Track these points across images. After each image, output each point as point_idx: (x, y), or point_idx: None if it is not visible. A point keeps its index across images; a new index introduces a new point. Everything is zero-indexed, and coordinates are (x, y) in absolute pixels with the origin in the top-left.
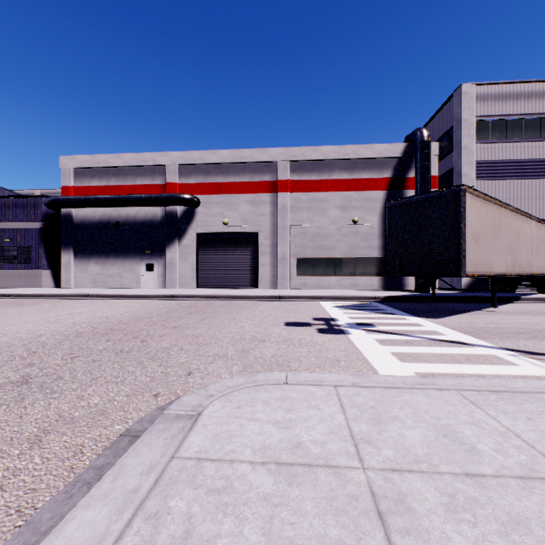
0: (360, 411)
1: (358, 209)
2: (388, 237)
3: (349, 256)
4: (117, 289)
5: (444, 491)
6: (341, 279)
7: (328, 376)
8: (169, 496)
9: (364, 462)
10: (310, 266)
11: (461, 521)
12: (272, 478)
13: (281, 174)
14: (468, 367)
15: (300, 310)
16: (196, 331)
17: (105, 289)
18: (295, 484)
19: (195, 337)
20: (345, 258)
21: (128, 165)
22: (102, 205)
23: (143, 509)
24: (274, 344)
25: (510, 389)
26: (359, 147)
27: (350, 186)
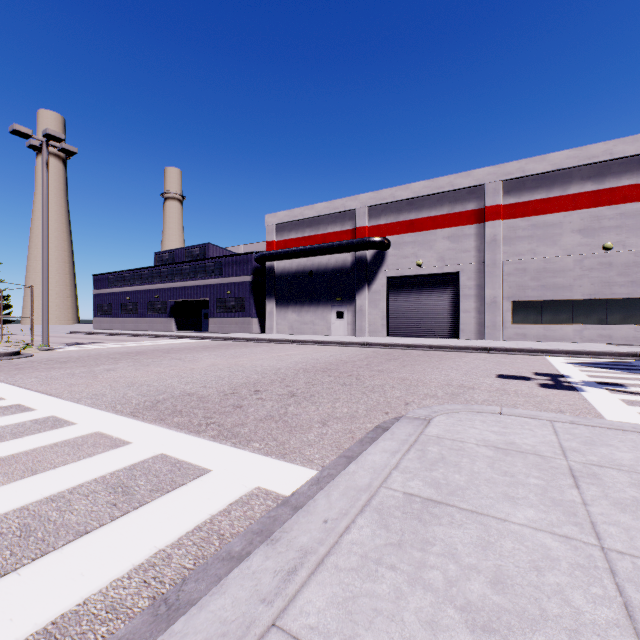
0: (573, 437)
1: (612, 230)
2: None
3: (596, 297)
4: (312, 335)
5: (635, 479)
6: (582, 329)
7: (544, 414)
8: (426, 446)
9: (567, 458)
10: (532, 312)
11: None
12: (491, 451)
13: (490, 200)
14: None
15: (516, 364)
16: (400, 375)
17: (301, 335)
18: (509, 456)
19: (402, 380)
20: (589, 300)
21: (320, 215)
22: (299, 256)
23: (413, 447)
24: (485, 392)
25: None
26: (615, 143)
27: (598, 200)
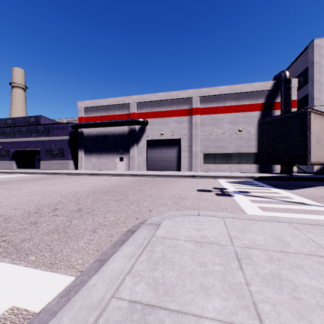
0: (234, 227)
1: (242, 123)
2: (260, 140)
3: (236, 152)
4: (105, 170)
5: (268, 255)
6: (231, 166)
7: (219, 213)
8: (154, 246)
9: (233, 244)
10: (212, 158)
11: (273, 263)
12: (193, 245)
13: (194, 105)
14: (303, 215)
15: (205, 183)
16: (150, 192)
17: (99, 170)
18: (203, 247)
19: (150, 195)
20: (233, 153)
21: (110, 104)
22: (98, 126)
23: (146, 249)
24: (191, 200)
25: (319, 224)
26: (243, 85)
27: (237, 110)
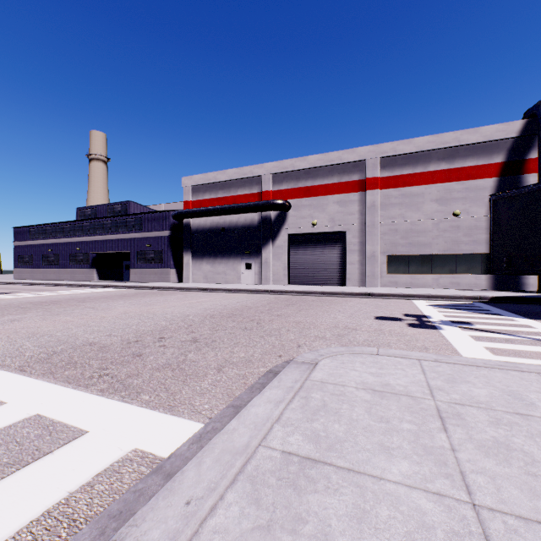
0: (438, 375)
1: (459, 200)
2: (493, 232)
3: (448, 253)
4: (224, 284)
5: (492, 417)
6: (438, 278)
7: (413, 353)
8: (310, 392)
9: (434, 398)
10: (402, 264)
11: (499, 428)
12: (369, 395)
13: (370, 172)
14: None
15: (390, 307)
16: (296, 319)
17: (214, 284)
18: (385, 399)
19: (297, 323)
20: (443, 255)
21: (231, 179)
22: (212, 215)
23: (298, 395)
24: (365, 332)
25: None
26: (461, 133)
27: (450, 177)
